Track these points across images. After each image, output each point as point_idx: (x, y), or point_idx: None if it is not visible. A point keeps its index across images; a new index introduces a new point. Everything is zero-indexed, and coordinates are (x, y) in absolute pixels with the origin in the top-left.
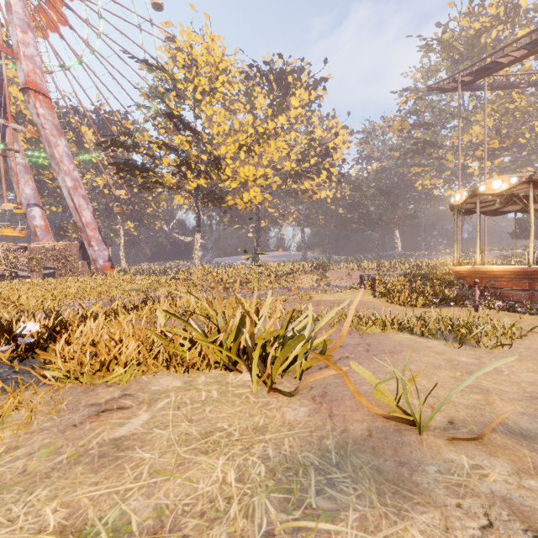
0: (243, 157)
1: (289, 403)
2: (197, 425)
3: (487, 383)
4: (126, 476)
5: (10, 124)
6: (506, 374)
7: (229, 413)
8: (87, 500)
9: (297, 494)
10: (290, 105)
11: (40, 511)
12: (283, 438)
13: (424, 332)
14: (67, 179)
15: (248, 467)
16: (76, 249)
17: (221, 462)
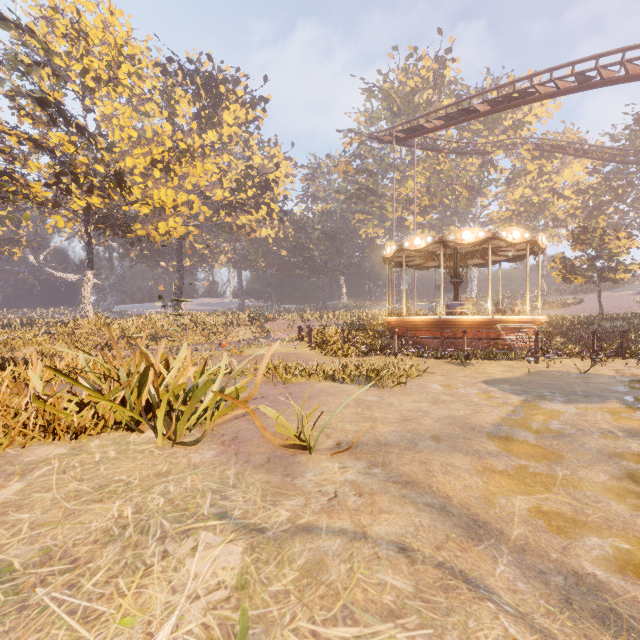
0: (158, 176)
1: (197, 449)
2: (89, 483)
3: (378, 414)
4: None
5: None
6: (396, 406)
7: (128, 467)
8: None
9: (192, 510)
10: (223, 120)
11: None
12: (186, 476)
13: (344, 378)
14: None
15: (147, 503)
16: None
17: (117, 505)
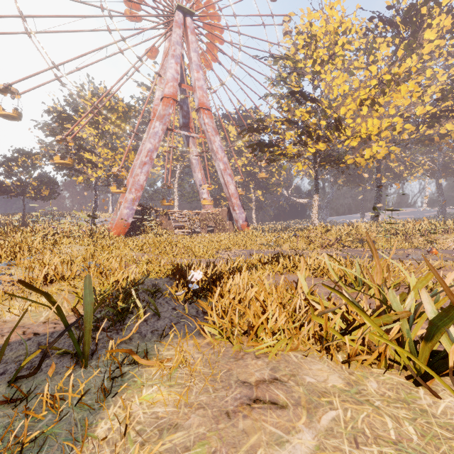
0: (364, 113)
1: None
2: None
3: None
4: None
5: (191, 134)
6: None
7: None
8: None
9: None
10: (423, 41)
11: None
12: None
13: None
14: (220, 164)
15: None
16: (225, 213)
17: None
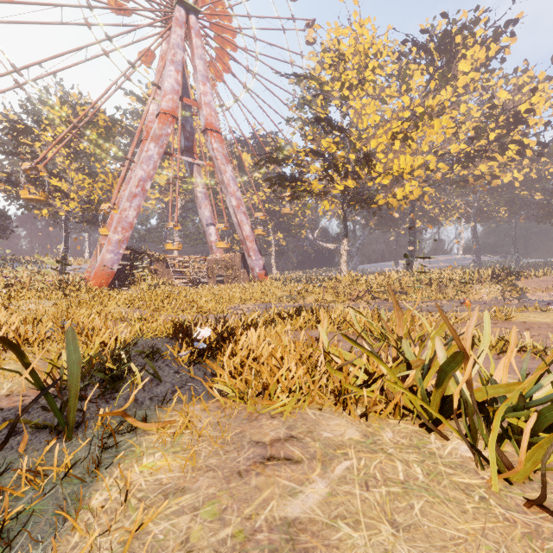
0: (396, 148)
1: None
2: (408, 541)
3: None
4: None
5: (196, 161)
6: None
7: (460, 529)
8: None
9: None
10: (457, 72)
11: None
12: None
13: None
14: (232, 199)
15: None
16: (239, 259)
17: None
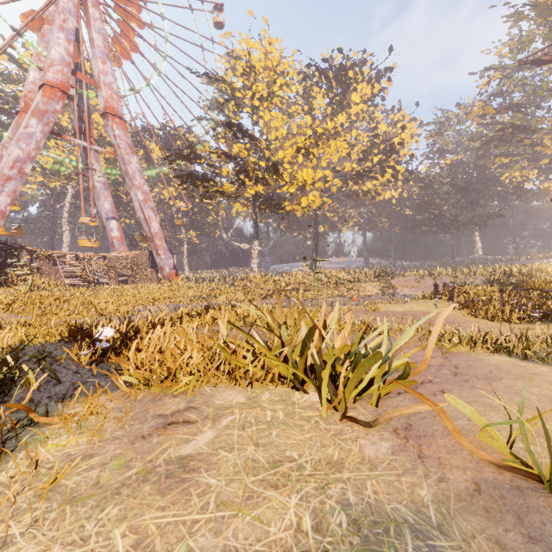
0: (301, 161)
1: (366, 434)
2: (263, 451)
3: None
4: (192, 503)
5: (93, 147)
6: None
7: (297, 439)
8: (154, 527)
9: None
10: (350, 102)
11: (110, 533)
12: (364, 479)
13: (529, 355)
14: (138, 193)
15: (325, 514)
16: (146, 257)
17: (293, 502)
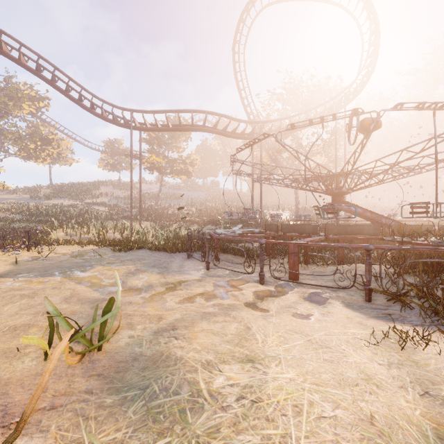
0: None
1: None
2: None
3: (13, 322)
4: None
5: None
6: None
7: None
8: None
9: (184, 405)
10: None
11: None
12: (100, 443)
13: None
14: None
15: None
16: None
17: None
